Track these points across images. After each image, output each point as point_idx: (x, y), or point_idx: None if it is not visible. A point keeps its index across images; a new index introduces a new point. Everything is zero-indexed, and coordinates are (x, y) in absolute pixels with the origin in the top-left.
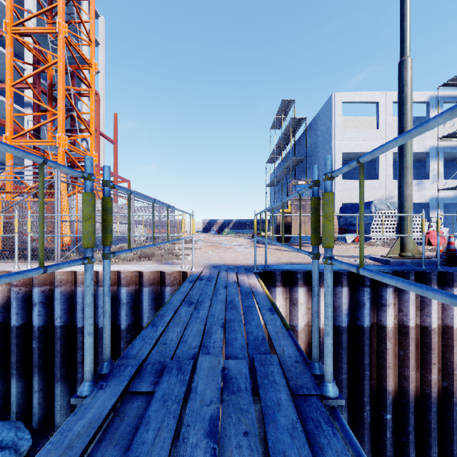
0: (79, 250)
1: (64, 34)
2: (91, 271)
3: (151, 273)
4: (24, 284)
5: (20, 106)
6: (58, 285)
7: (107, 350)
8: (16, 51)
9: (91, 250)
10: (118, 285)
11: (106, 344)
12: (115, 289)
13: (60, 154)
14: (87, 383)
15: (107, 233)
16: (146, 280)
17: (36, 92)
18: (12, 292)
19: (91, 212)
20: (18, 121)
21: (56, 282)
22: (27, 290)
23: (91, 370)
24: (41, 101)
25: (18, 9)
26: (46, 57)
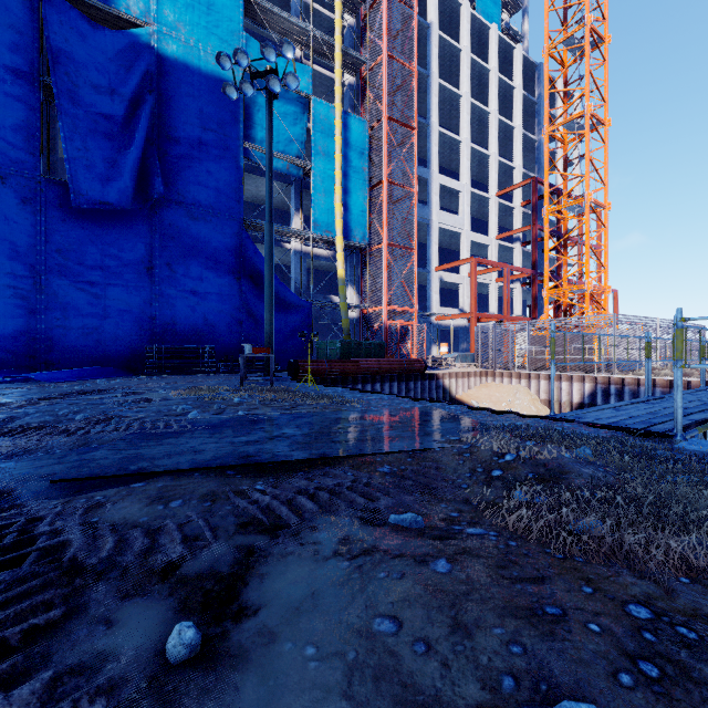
0: (623, 369)
1: (590, 201)
2: (702, 362)
3: (697, 381)
4: (604, 383)
5: (502, 239)
6: (627, 385)
7: (704, 383)
8: (500, 189)
9: (702, 358)
10: (669, 388)
11: (703, 381)
12: (667, 390)
13: (586, 296)
14: (701, 386)
15: (704, 354)
16: (693, 386)
17: (558, 246)
18: (598, 387)
19: (702, 349)
20: (505, 255)
21: (625, 383)
22: (605, 387)
23: (702, 384)
24: (560, 252)
25: (503, 150)
26: (563, 213)
